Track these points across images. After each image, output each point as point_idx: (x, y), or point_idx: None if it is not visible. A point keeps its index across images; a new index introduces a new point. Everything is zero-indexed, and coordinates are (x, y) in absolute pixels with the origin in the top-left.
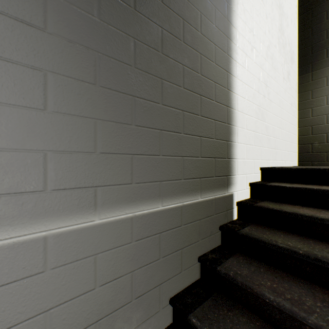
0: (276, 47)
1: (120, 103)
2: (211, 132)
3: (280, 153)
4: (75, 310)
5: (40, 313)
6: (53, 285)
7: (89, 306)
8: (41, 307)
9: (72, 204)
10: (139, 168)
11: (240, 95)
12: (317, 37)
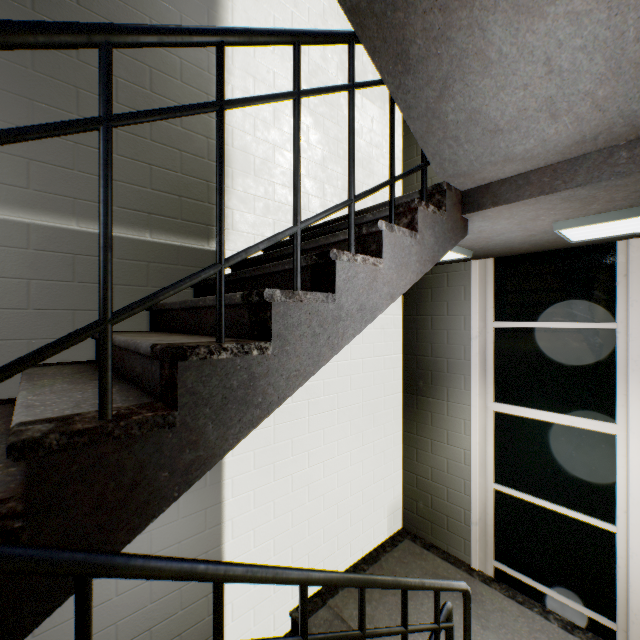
0: (336, 74)
1: (12, 104)
2: (173, 164)
3: None
4: None
5: None
6: None
7: None
8: None
9: None
10: (41, 177)
11: (241, 130)
12: None
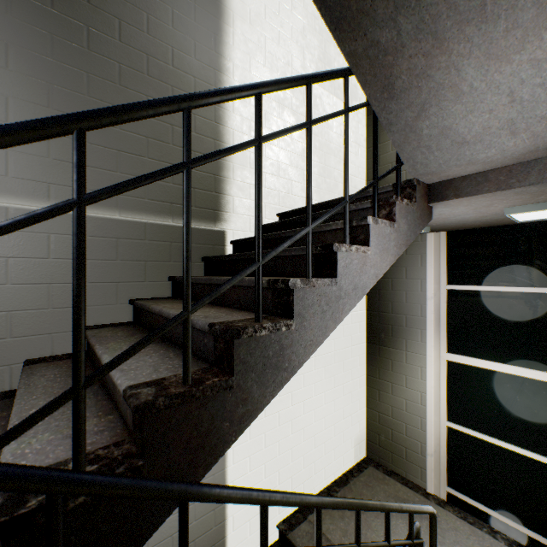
0: None
1: None
2: None
3: None
4: (32, 267)
5: (4, 257)
6: (13, 242)
7: (44, 269)
8: (4, 253)
9: (29, 191)
10: (94, 179)
11: (239, 131)
12: None
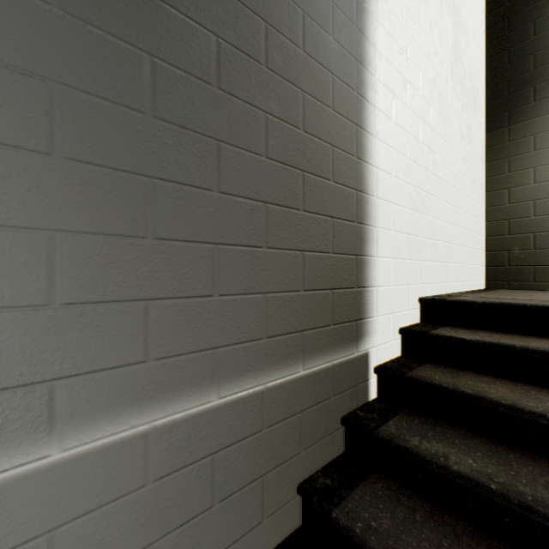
0: (447, 81)
1: (117, 192)
2: (325, 240)
3: (456, 269)
4: None
5: None
6: None
7: None
8: None
9: None
10: (165, 327)
11: (383, 169)
12: (518, 67)
